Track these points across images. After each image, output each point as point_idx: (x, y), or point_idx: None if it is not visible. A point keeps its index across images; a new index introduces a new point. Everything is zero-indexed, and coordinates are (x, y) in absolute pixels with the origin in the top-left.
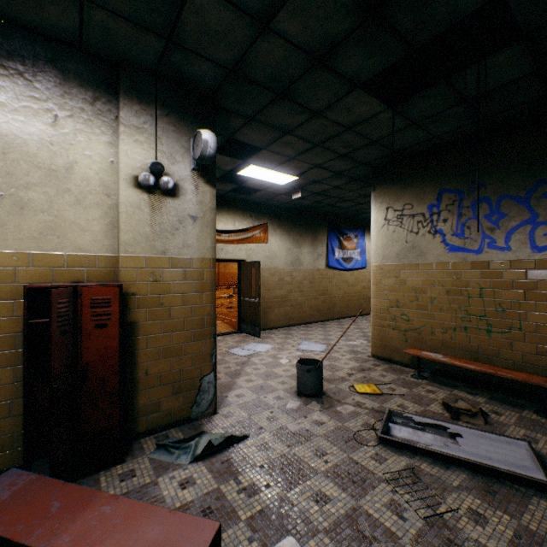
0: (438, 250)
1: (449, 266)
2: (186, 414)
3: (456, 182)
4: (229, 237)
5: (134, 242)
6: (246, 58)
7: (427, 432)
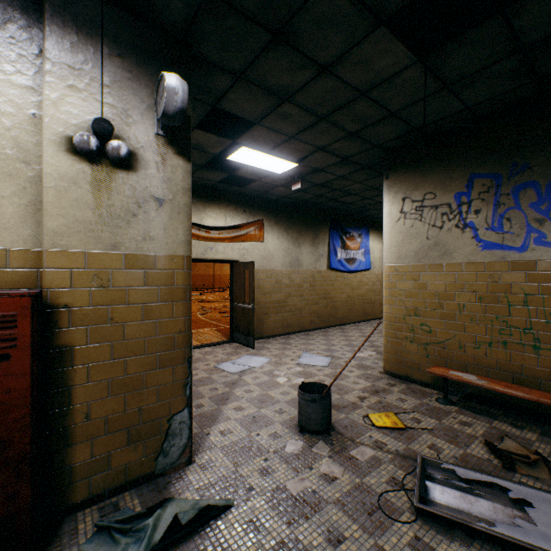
0: (468, 248)
1: (483, 267)
2: (148, 468)
3: (492, 164)
4: (219, 234)
5: (67, 231)
6: None
7: (482, 499)
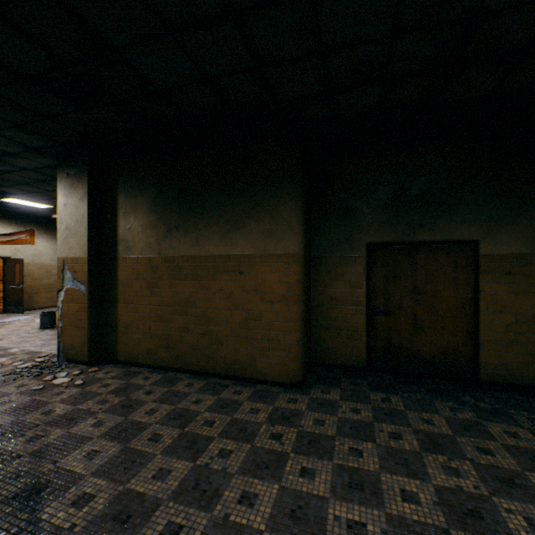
0: None
1: None
2: None
3: None
4: None
5: None
6: (0, 175)
7: None
